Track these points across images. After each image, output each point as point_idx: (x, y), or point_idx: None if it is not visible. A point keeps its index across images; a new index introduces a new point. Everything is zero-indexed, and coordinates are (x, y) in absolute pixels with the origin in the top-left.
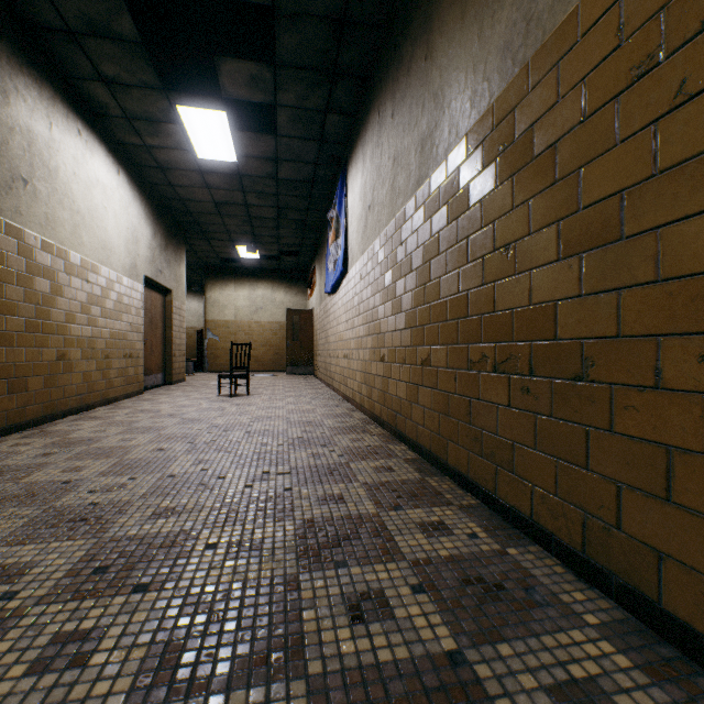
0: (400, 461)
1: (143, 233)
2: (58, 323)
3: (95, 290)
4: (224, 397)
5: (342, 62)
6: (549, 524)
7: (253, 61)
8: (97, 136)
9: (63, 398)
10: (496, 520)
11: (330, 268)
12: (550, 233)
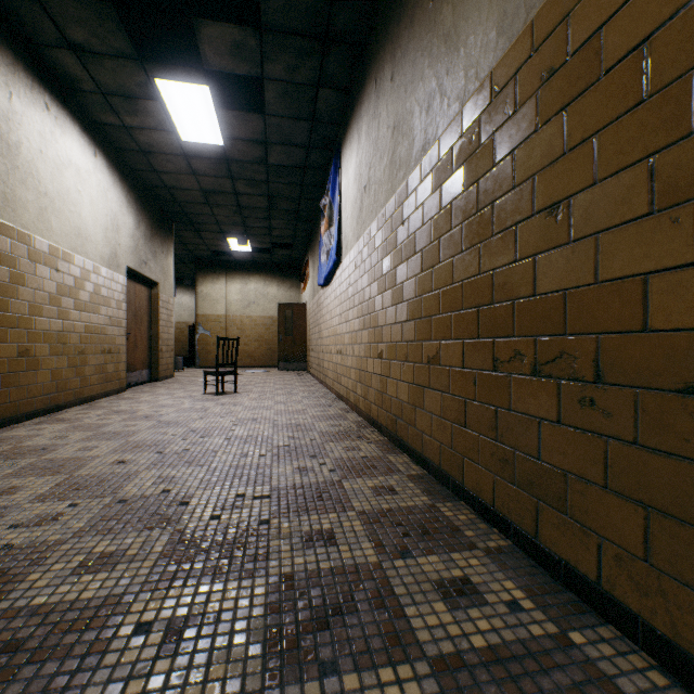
0: (404, 478)
1: (125, 222)
2: (20, 316)
3: (66, 281)
4: (210, 395)
5: (335, 25)
6: (632, 599)
7: (236, 24)
8: (69, 113)
9: (26, 399)
10: (540, 576)
11: (323, 260)
12: (634, 176)
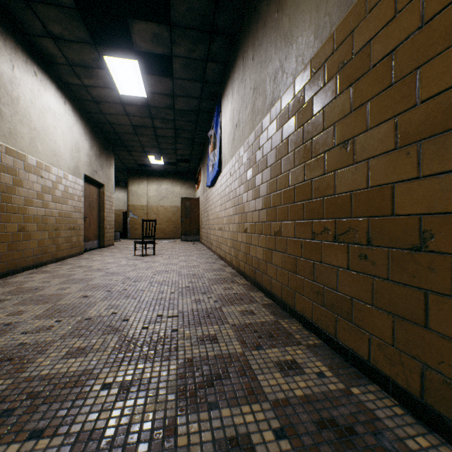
0: (259, 306)
1: (83, 146)
2: (19, 206)
3: (47, 183)
4: (138, 256)
5: (217, 23)
6: (386, 368)
7: (155, 22)
8: (49, 77)
9: (23, 258)
10: (337, 359)
11: (210, 170)
12: (387, 127)
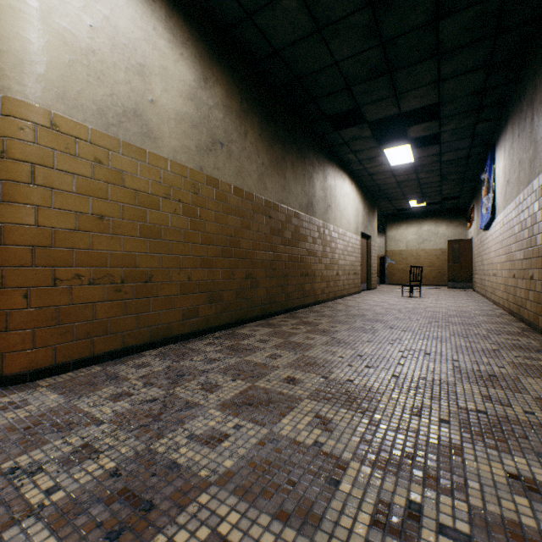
0: (513, 327)
1: (359, 210)
2: (336, 260)
3: (345, 244)
4: (405, 297)
5: (484, 103)
6: None
7: (426, 122)
8: (345, 173)
9: (337, 291)
10: None
11: (483, 212)
12: None
